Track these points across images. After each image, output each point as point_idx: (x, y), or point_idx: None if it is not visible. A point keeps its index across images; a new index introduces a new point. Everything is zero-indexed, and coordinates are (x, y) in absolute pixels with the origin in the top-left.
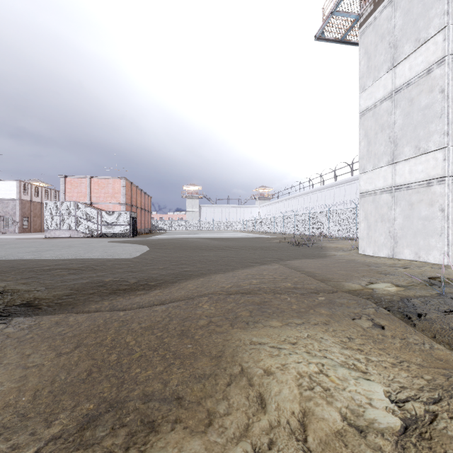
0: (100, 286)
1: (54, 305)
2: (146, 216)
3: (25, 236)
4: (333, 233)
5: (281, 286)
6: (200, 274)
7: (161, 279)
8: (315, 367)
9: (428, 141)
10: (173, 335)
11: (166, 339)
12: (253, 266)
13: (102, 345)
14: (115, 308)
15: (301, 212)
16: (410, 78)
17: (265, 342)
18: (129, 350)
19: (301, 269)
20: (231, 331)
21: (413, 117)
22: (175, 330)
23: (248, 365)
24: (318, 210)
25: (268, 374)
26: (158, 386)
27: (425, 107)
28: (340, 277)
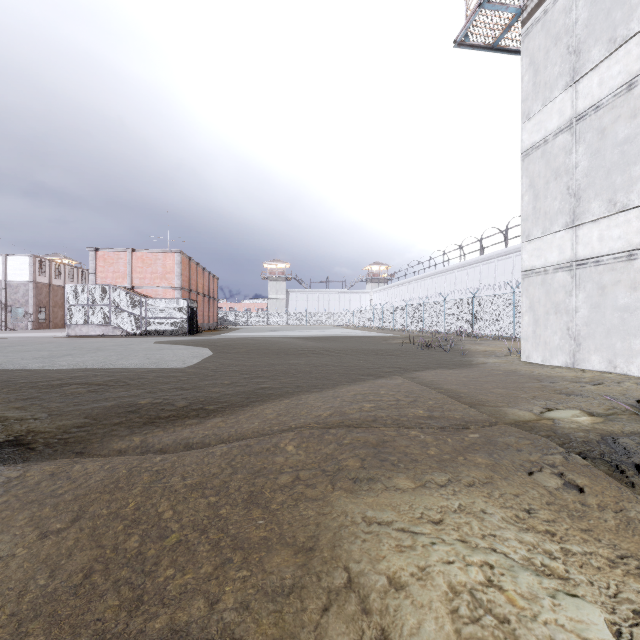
0: (132, 412)
1: (56, 444)
2: (210, 305)
3: (40, 333)
4: (480, 331)
5: (408, 414)
6: (285, 394)
7: (225, 401)
8: (478, 572)
9: (629, 191)
10: (235, 501)
11: (224, 508)
12: (364, 380)
13: (118, 517)
14: (149, 449)
15: (431, 300)
16: (600, 97)
17: (388, 521)
18: (160, 528)
19: (437, 385)
20: (330, 497)
21: (606, 156)
22: (239, 491)
23: (361, 569)
24: (457, 297)
25: (396, 587)
26: (199, 612)
27: (624, 140)
28: (499, 398)
